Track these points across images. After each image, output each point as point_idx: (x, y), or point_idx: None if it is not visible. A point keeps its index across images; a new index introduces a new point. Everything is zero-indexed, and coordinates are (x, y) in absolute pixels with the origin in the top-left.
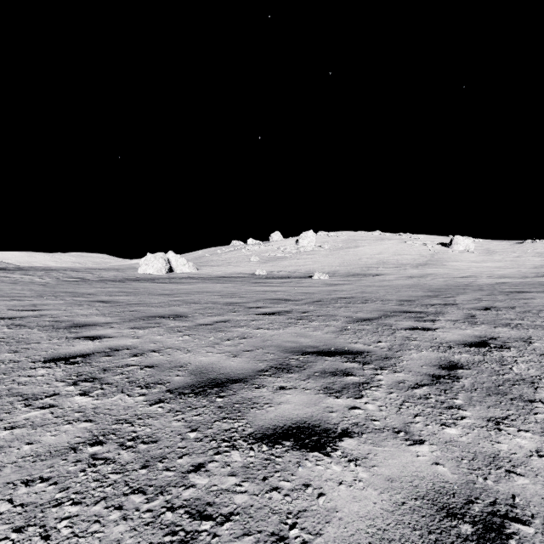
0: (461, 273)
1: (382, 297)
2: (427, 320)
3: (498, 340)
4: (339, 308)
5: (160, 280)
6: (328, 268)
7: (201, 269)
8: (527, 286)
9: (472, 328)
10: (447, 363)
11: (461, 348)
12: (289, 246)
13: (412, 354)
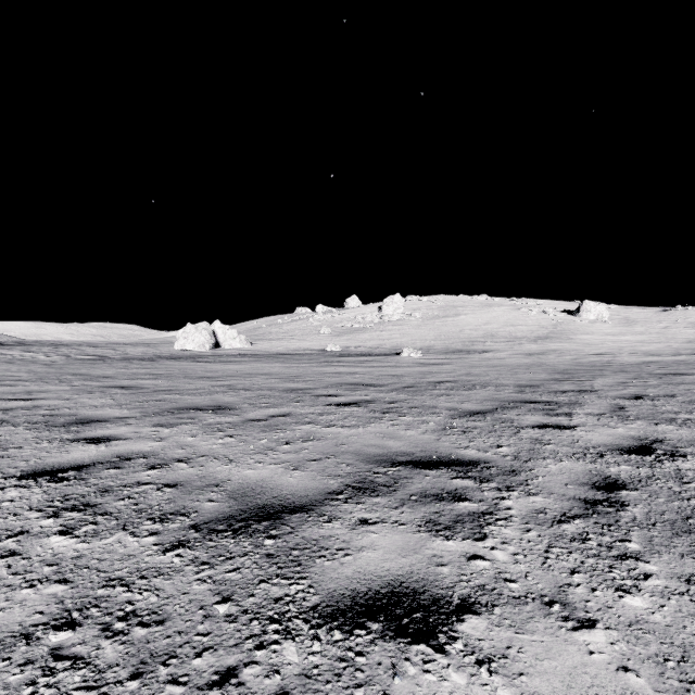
0: (594, 349)
1: (494, 380)
2: (561, 413)
3: (666, 443)
4: (439, 397)
5: (202, 358)
6: (420, 342)
7: (256, 344)
8: (683, 366)
9: (624, 425)
10: (602, 480)
11: (616, 457)
12: (370, 314)
13: (549, 466)
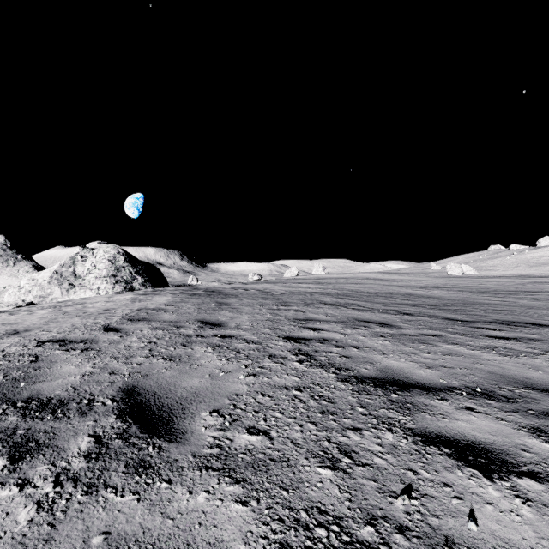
0: None
1: None
2: None
3: None
4: None
5: (468, 277)
6: None
7: (479, 273)
8: None
9: None
10: None
11: None
12: None
13: None
